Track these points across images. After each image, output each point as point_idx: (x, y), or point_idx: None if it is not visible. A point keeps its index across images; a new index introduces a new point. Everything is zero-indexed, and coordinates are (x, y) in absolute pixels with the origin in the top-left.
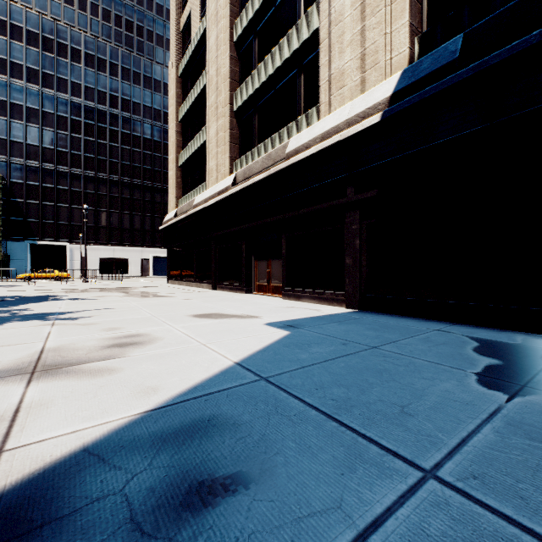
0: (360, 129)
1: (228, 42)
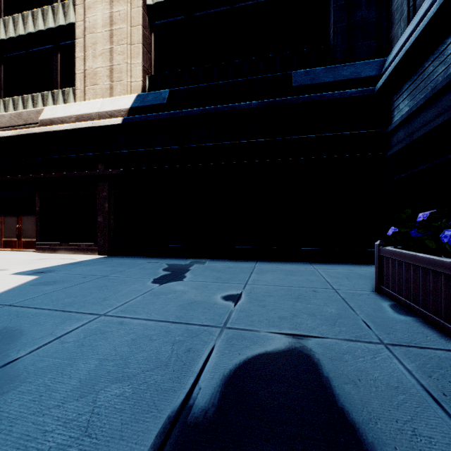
0: (108, 123)
1: None
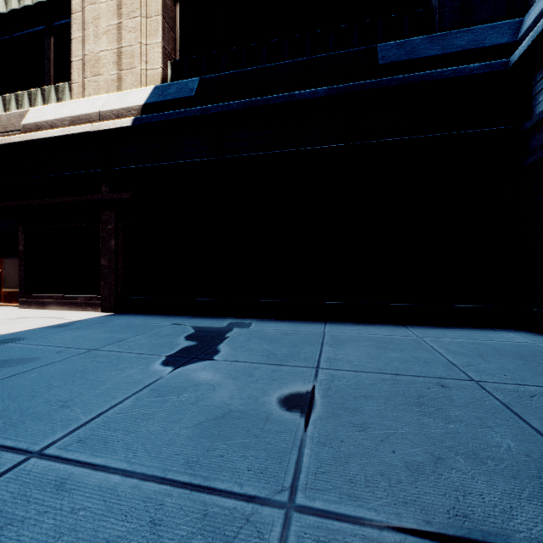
0: (112, 126)
1: None
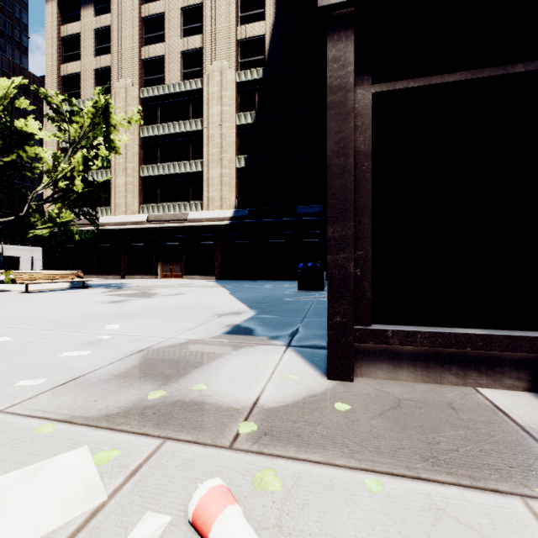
0: (223, 224)
1: (138, 137)
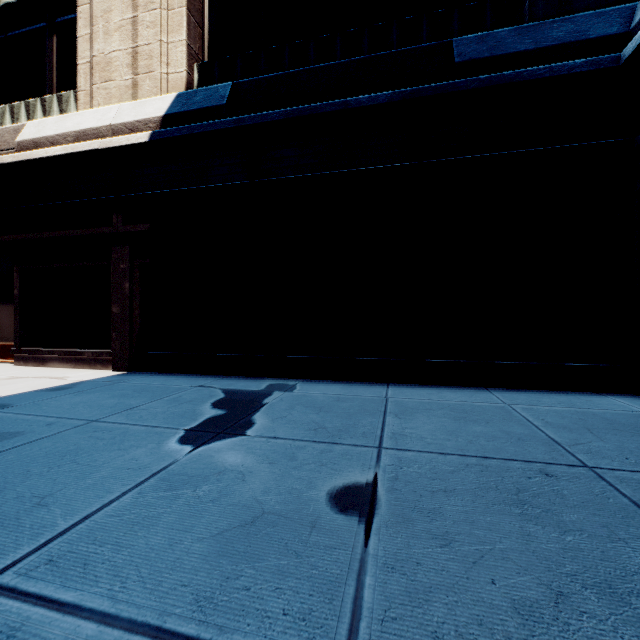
0: (125, 143)
1: None
